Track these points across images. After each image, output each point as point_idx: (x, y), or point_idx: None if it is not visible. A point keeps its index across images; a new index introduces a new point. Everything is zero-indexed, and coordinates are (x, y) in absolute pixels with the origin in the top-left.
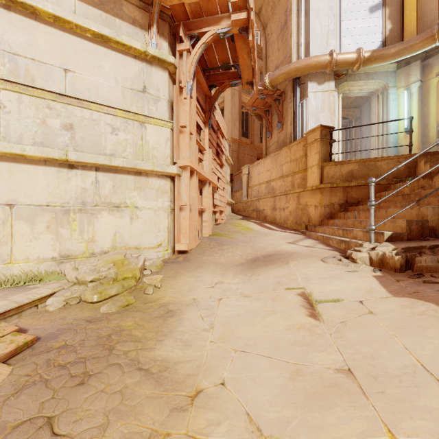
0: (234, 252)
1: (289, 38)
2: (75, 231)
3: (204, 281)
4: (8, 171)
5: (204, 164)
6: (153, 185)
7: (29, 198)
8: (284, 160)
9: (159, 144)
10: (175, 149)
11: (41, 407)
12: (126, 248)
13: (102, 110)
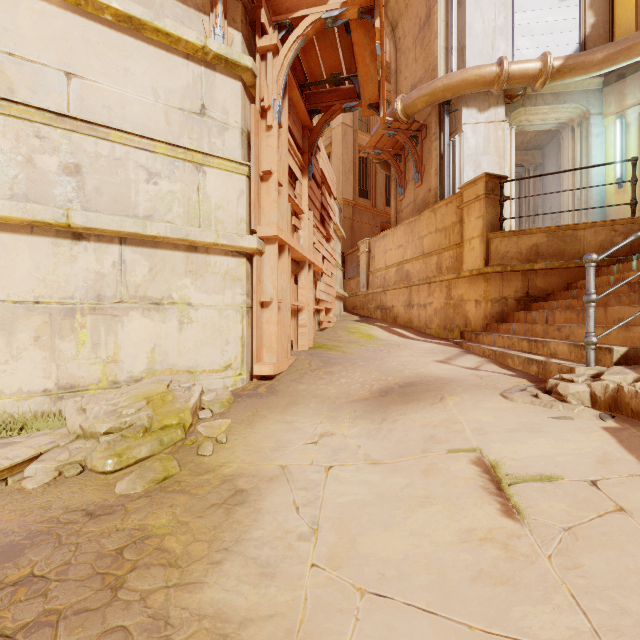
0: (351, 378)
1: (432, 41)
2: (84, 345)
3: (300, 431)
4: None
5: (302, 235)
6: (217, 268)
7: (3, 290)
8: (425, 229)
9: (227, 200)
10: (254, 208)
11: None
12: (172, 372)
13: (131, 143)
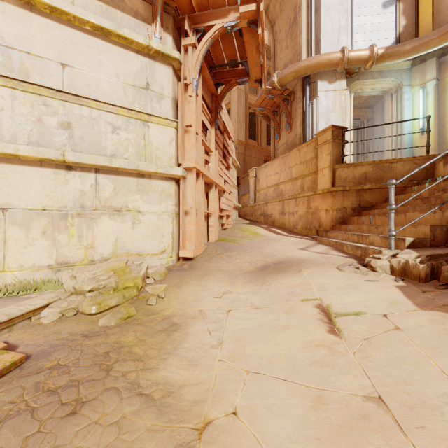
0: (243, 259)
1: (298, 35)
2: (73, 237)
3: (210, 291)
4: (1, 173)
5: (210, 166)
6: (156, 188)
7: (23, 201)
8: (293, 162)
9: (163, 144)
10: (180, 149)
11: (24, 444)
12: (128, 255)
13: (102, 108)
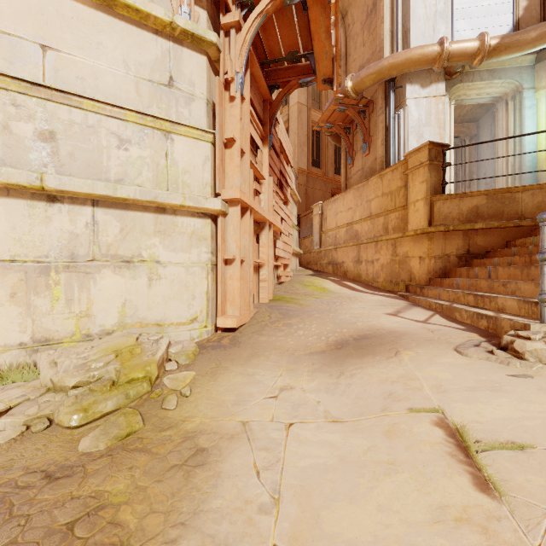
0: (308, 330)
1: (379, 26)
2: (58, 301)
3: (261, 384)
4: None
5: (262, 198)
6: (184, 228)
7: None
8: (372, 193)
9: (193, 165)
10: (218, 173)
11: None
12: (142, 325)
13: (103, 111)
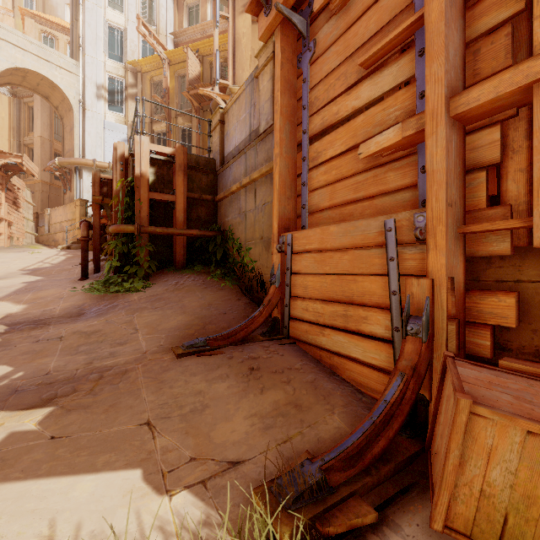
0: (17, 250)
1: (73, 140)
2: None
3: None
4: None
5: (2, 210)
6: None
7: None
8: (68, 211)
9: None
10: None
11: None
12: None
13: None
